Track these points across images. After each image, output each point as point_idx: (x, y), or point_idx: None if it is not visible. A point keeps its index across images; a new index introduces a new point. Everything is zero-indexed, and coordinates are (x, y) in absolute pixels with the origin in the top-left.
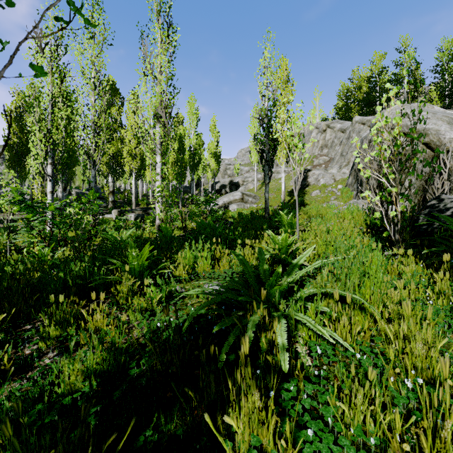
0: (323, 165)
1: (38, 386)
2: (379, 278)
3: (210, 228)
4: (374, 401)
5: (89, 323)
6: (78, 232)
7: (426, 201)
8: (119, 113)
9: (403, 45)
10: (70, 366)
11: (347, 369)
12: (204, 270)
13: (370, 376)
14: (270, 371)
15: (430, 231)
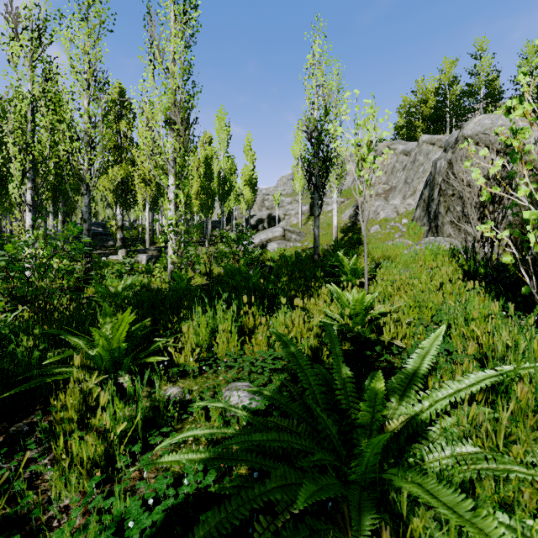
0: (383, 195)
1: None
2: None
3: (241, 277)
4: None
5: None
6: (43, 284)
7: None
8: (129, 128)
9: (478, 50)
10: None
11: None
12: (228, 350)
13: None
14: None
15: None
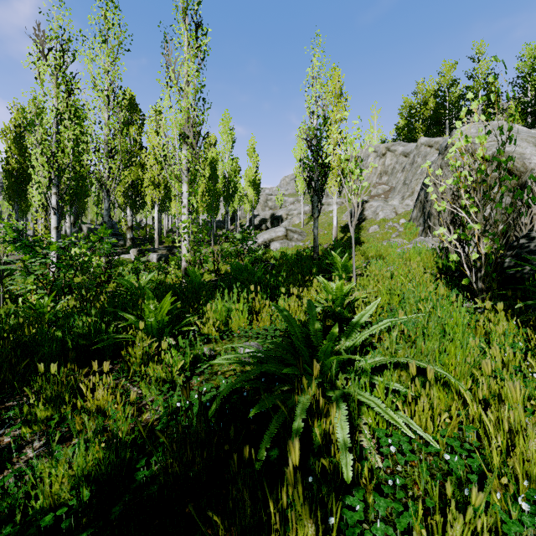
0: (383, 196)
1: (10, 498)
2: (463, 341)
3: (247, 273)
4: (476, 531)
5: (88, 401)
6: (86, 277)
7: (517, 241)
8: (139, 133)
9: (477, 53)
10: (53, 470)
11: (430, 472)
12: (240, 325)
13: (475, 500)
14: (326, 477)
15: (519, 278)
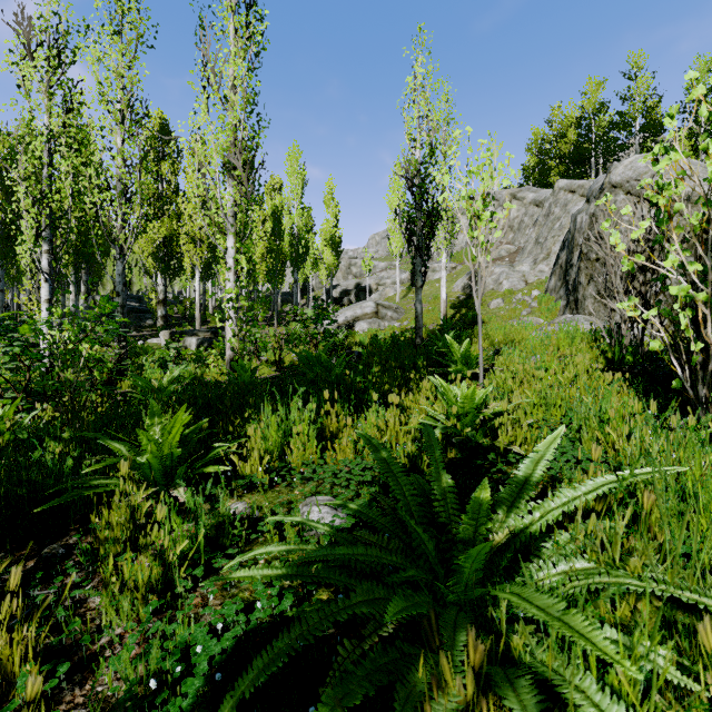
0: (507, 259)
1: None
2: None
3: (321, 367)
4: None
5: None
6: (70, 376)
7: None
8: (174, 172)
9: (633, 67)
10: None
11: None
12: (305, 458)
13: None
14: None
15: None
